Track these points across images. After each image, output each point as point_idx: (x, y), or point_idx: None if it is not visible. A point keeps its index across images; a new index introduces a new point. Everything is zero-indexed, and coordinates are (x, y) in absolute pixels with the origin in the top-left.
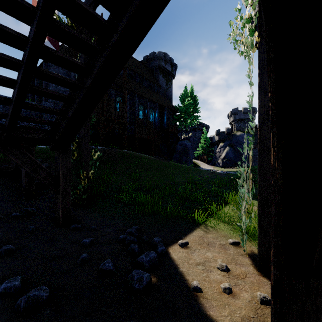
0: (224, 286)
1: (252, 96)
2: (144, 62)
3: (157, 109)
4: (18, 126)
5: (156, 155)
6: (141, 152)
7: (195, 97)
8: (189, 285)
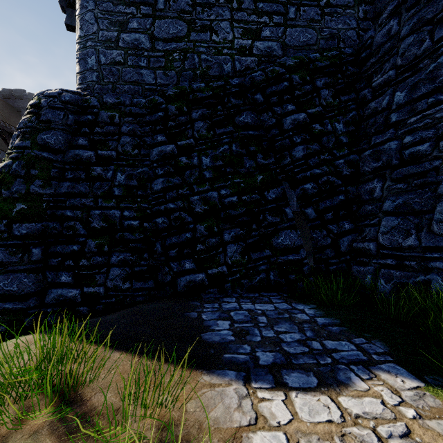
0: None
1: None
2: (5, 96)
3: None
4: None
5: None
6: None
7: None
8: None
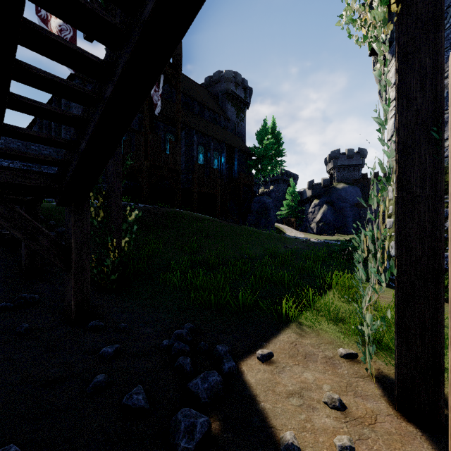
0: (340, 443)
1: (387, 106)
2: (206, 86)
3: (224, 151)
4: (3, 167)
5: (222, 217)
6: (201, 213)
7: (278, 134)
8: (278, 439)
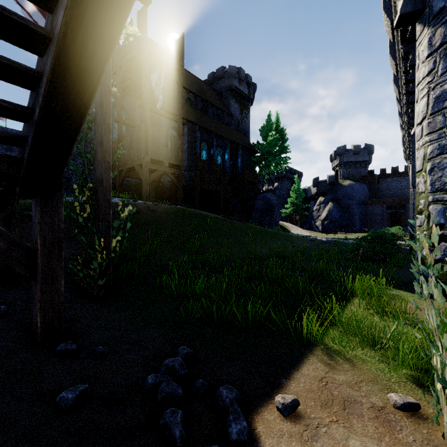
0: None
1: None
2: (209, 82)
3: (228, 148)
4: None
5: (226, 215)
6: (204, 210)
7: (283, 130)
8: None
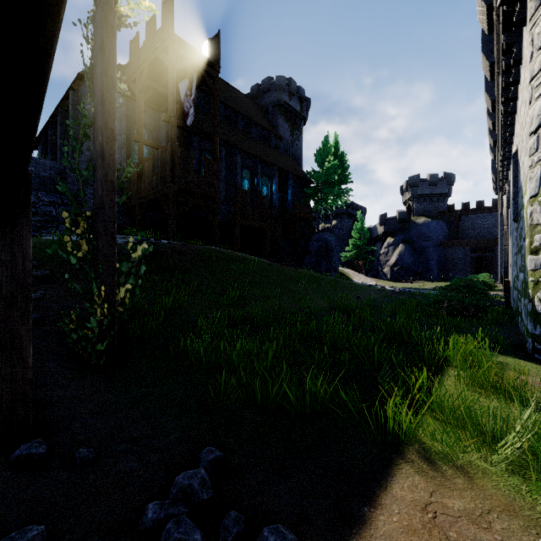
0: None
1: None
2: (253, 96)
3: (276, 177)
4: None
5: (273, 259)
6: (246, 253)
7: (343, 156)
8: None
